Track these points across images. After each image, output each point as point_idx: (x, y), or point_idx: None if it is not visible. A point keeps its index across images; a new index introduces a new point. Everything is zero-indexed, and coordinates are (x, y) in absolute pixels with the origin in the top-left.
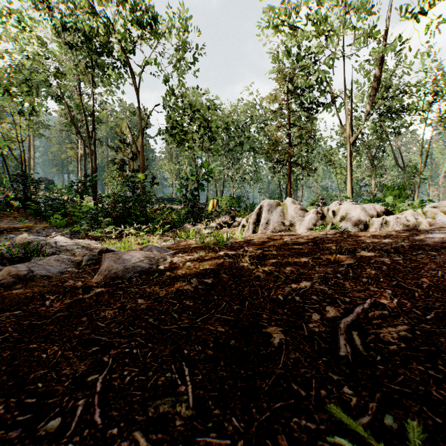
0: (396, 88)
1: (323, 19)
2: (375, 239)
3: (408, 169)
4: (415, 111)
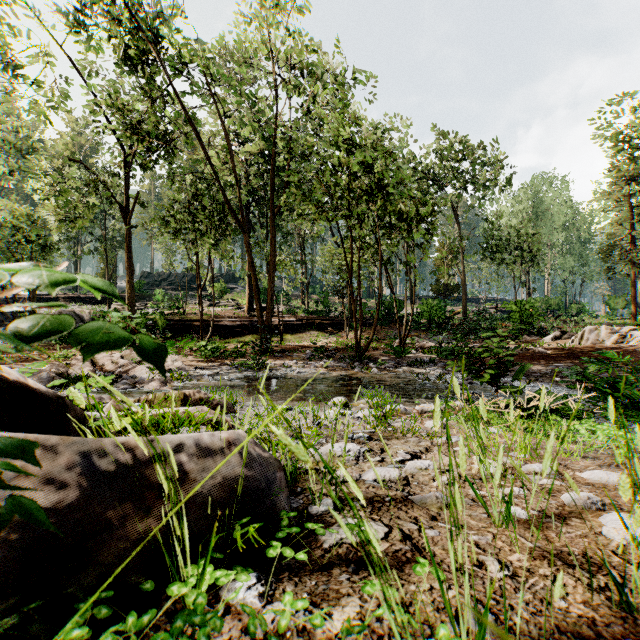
0: None
1: None
2: (634, 348)
3: None
4: None
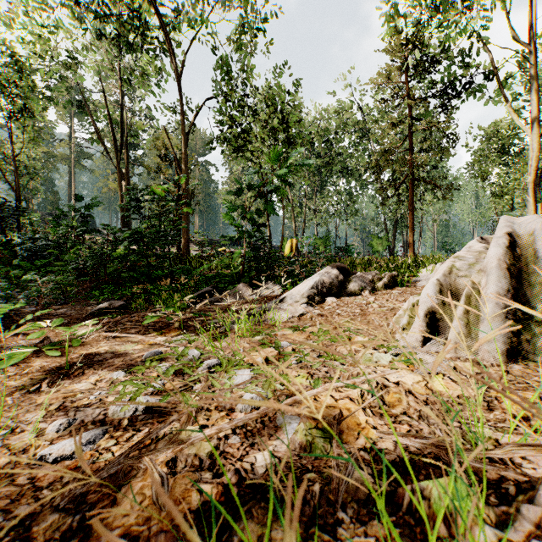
0: None
1: None
2: None
3: None
4: None
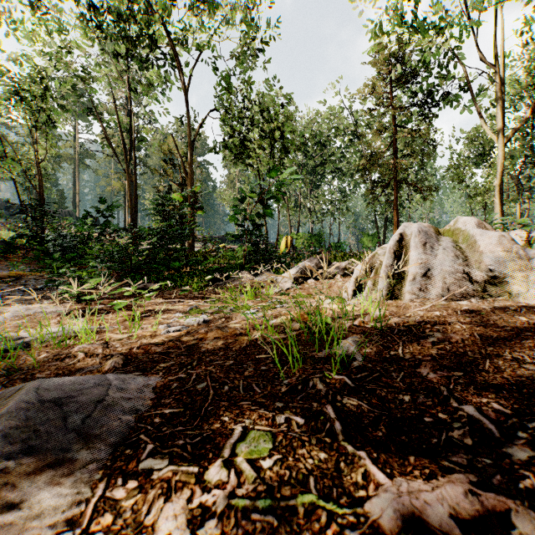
0: None
1: None
2: None
3: None
4: None
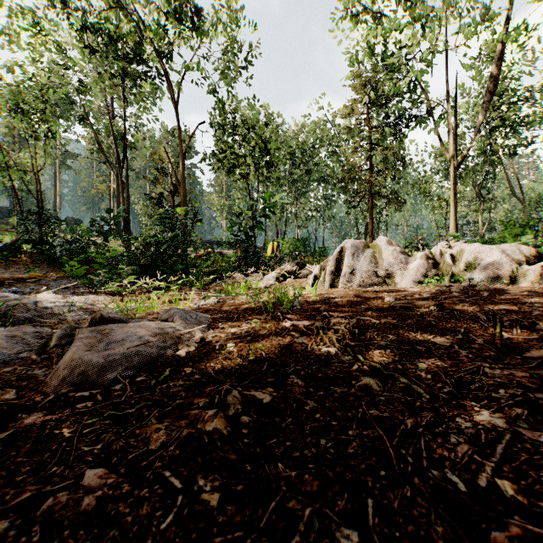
0: (512, 95)
1: (418, 0)
2: None
3: (528, 201)
4: (539, 124)
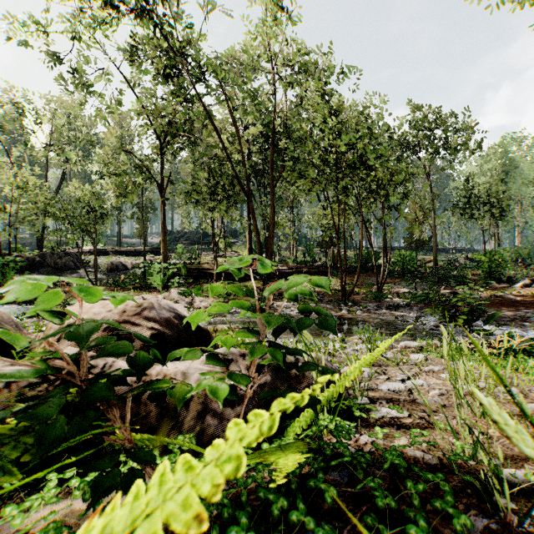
0: None
1: None
2: None
3: None
4: None
